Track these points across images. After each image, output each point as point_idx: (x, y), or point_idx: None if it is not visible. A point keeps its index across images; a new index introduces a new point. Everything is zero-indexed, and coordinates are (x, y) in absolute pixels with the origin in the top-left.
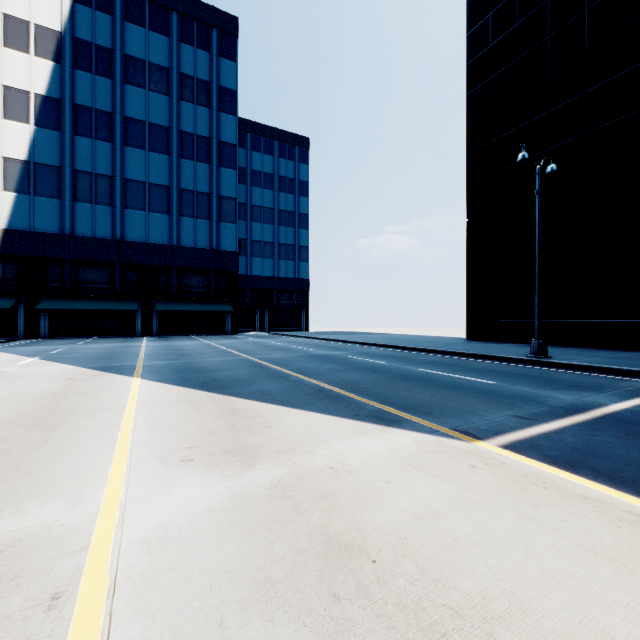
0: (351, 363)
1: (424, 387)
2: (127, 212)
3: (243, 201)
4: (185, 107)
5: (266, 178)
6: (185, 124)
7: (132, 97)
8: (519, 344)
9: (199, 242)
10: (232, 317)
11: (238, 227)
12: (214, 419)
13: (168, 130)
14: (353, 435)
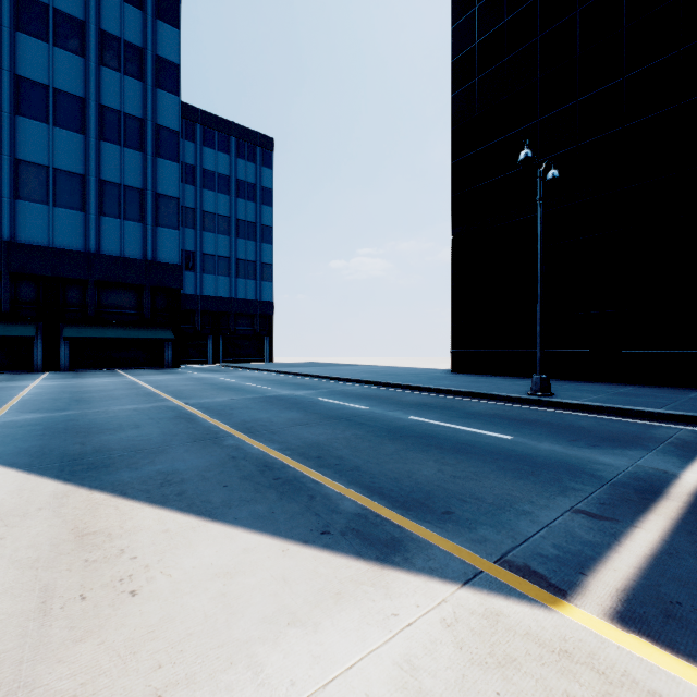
0: (320, 409)
1: (423, 451)
2: (20, 204)
3: (191, 205)
4: (108, 75)
5: (221, 180)
6: (108, 97)
7: (28, 50)
8: (508, 377)
9: (128, 250)
10: (173, 346)
11: (185, 236)
12: (15, 576)
13: (83, 102)
14: (315, 609)
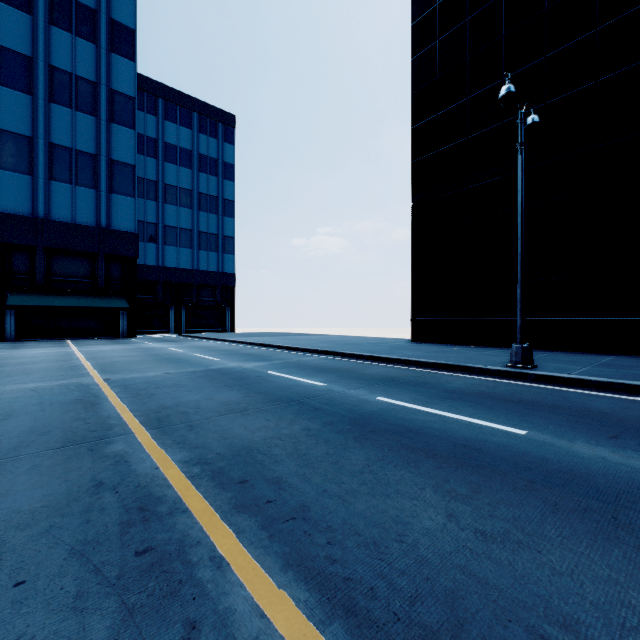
0: (266, 387)
1: (410, 464)
2: None
3: (153, 178)
4: (58, 35)
5: (183, 154)
6: (58, 58)
7: None
8: (472, 346)
9: (80, 217)
10: (129, 315)
11: (147, 208)
12: None
13: (30, 61)
14: None
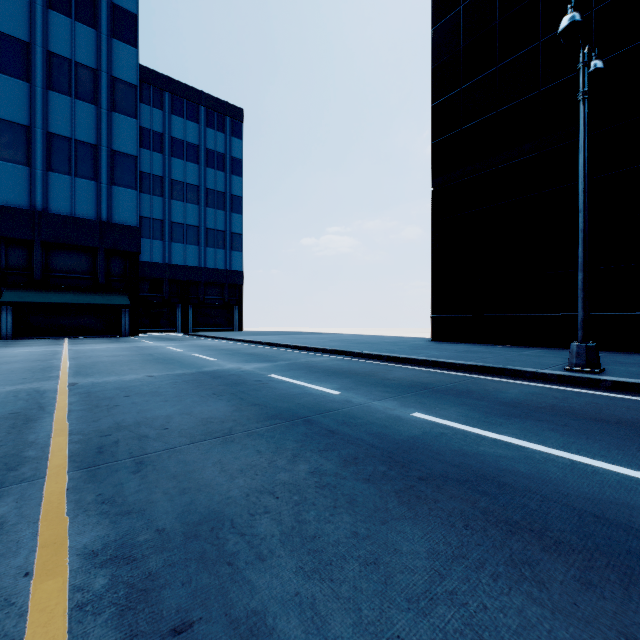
0: (265, 396)
1: (523, 571)
2: None
3: (159, 173)
4: (56, 20)
5: (190, 149)
6: (56, 43)
7: None
8: (503, 346)
9: (79, 210)
10: (131, 313)
11: (153, 204)
12: None
13: (27, 46)
14: None
